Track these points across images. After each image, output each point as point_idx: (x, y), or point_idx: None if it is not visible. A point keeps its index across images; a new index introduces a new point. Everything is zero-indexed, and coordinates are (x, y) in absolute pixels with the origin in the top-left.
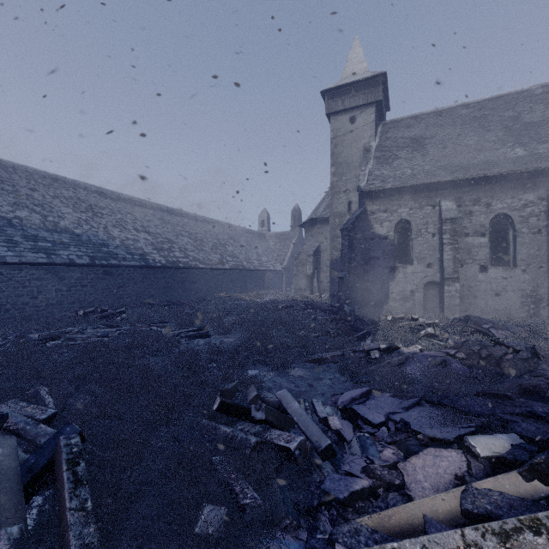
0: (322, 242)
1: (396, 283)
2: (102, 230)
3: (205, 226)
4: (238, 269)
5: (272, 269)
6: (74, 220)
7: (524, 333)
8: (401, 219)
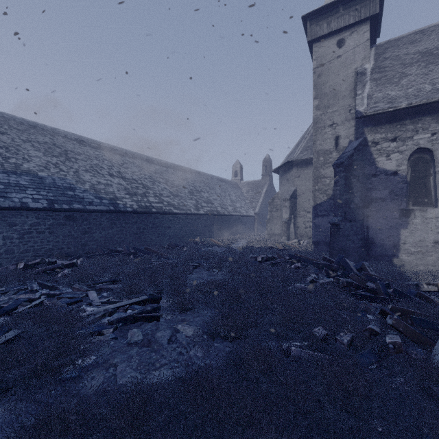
0: (299, 186)
1: (411, 231)
2: (72, 174)
3: (182, 175)
4: (213, 214)
5: (245, 215)
6: (41, 163)
7: None
8: (417, 148)
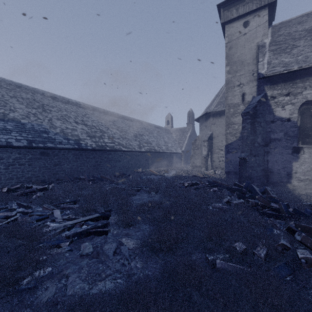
0: (215, 130)
1: (301, 163)
2: (47, 121)
3: (129, 123)
4: (151, 152)
5: (175, 152)
6: (23, 113)
7: None
8: (306, 100)
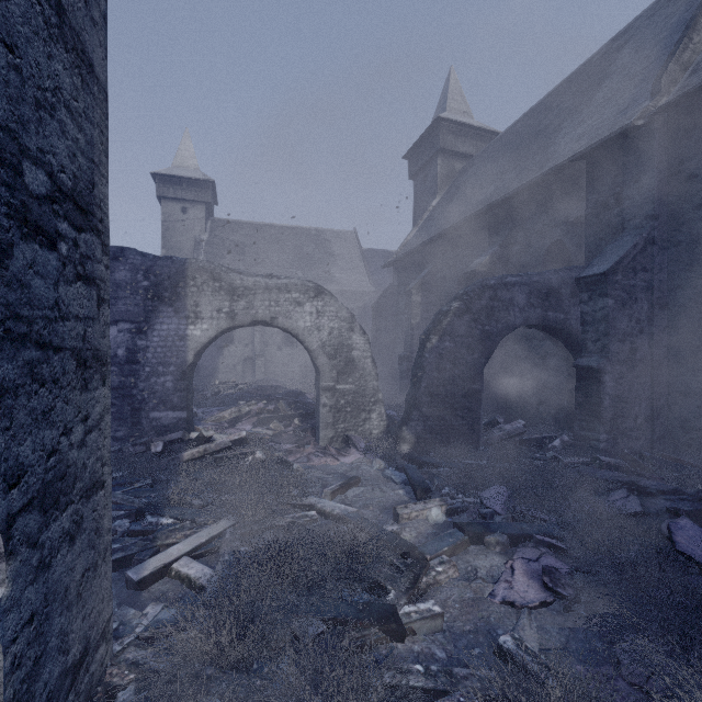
0: None
1: (223, 359)
2: None
3: None
4: None
5: None
6: None
7: (290, 384)
8: None
